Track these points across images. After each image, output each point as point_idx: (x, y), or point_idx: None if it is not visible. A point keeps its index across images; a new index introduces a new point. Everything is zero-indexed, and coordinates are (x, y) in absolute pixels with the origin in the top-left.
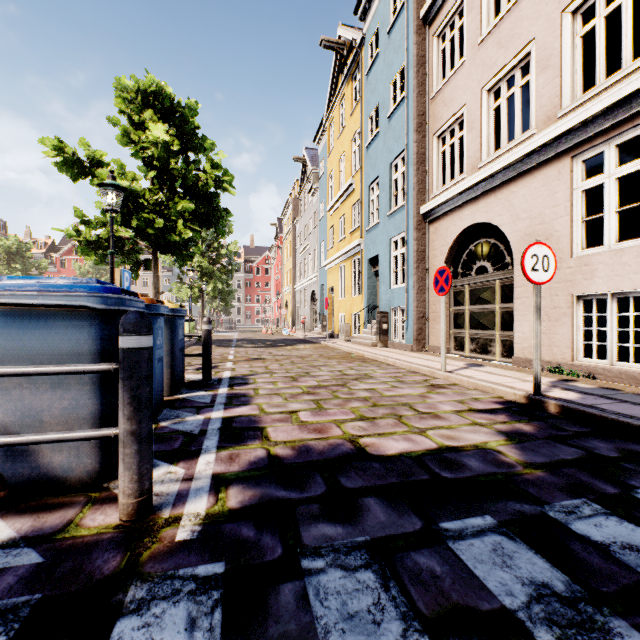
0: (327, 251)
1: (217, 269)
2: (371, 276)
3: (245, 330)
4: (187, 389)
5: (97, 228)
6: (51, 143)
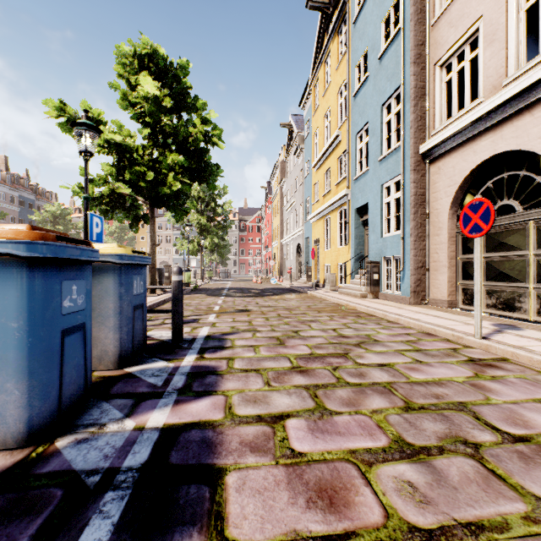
0: (312, 205)
1: (214, 226)
2: (358, 226)
3: (238, 279)
4: (147, 356)
5: (100, 186)
6: (53, 104)
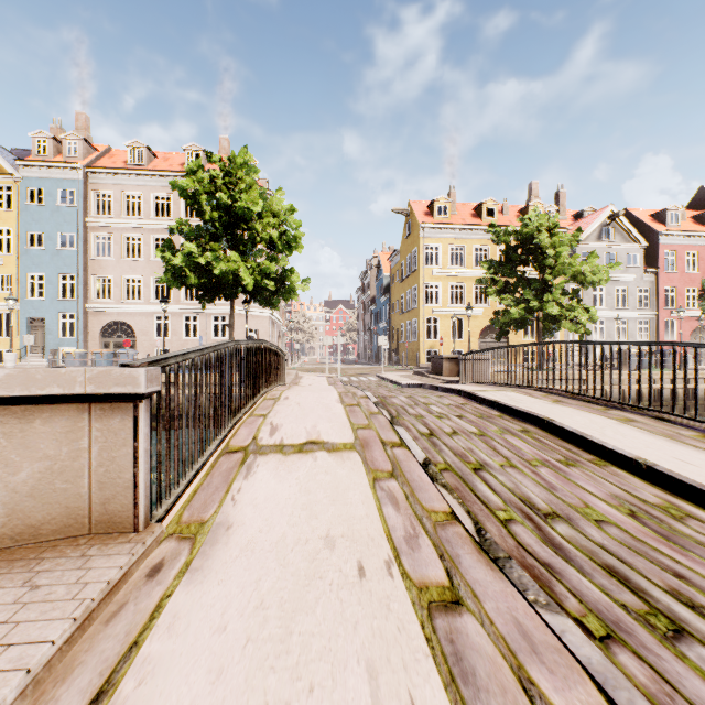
0: None
1: None
2: (29, 327)
3: None
4: None
5: None
6: None
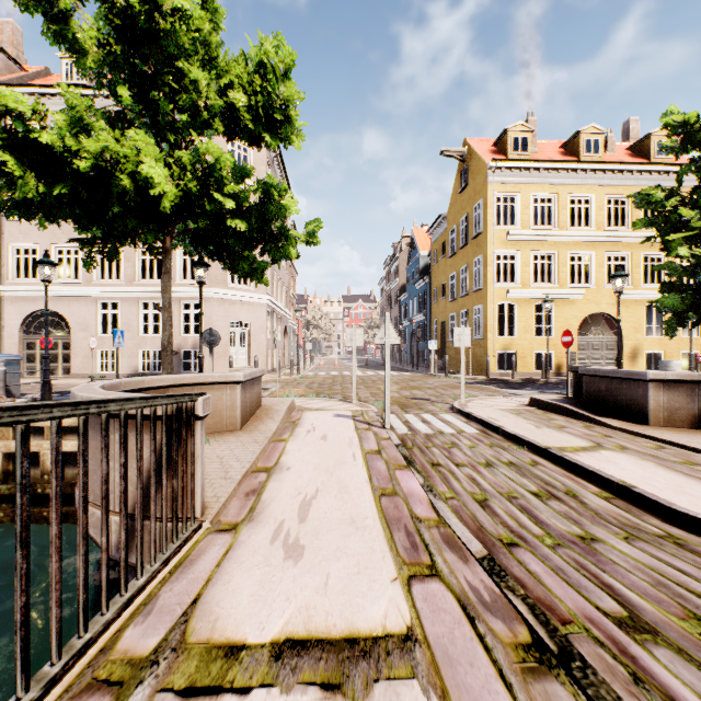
0: None
1: None
2: None
3: None
4: None
5: None
6: None
